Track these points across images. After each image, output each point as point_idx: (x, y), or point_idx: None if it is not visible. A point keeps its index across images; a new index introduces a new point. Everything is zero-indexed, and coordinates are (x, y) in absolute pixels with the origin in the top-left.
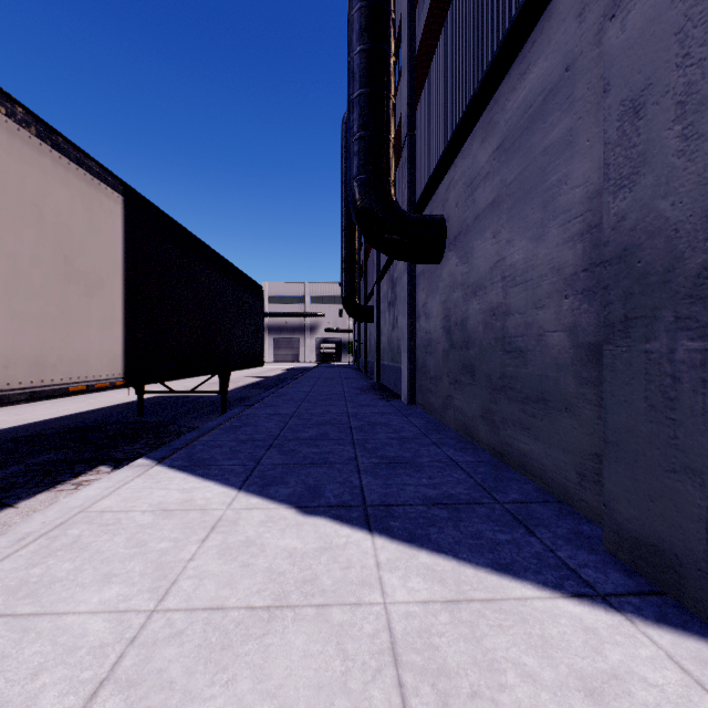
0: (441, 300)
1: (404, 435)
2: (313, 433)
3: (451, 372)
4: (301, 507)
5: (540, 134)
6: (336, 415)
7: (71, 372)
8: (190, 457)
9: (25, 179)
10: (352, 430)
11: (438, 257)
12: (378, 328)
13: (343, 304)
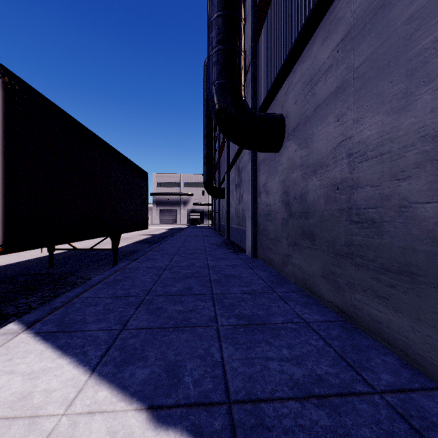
0: (280, 180)
1: (254, 288)
2: (180, 287)
3: (290, 236)
4: (154, 407)
5: (403, 3)
6: (199, 268)
7: None
8: (62, 319)
9: None
10: (211, 284)
11: (278, 146)
12: (228, 202)
13: (204, 186)
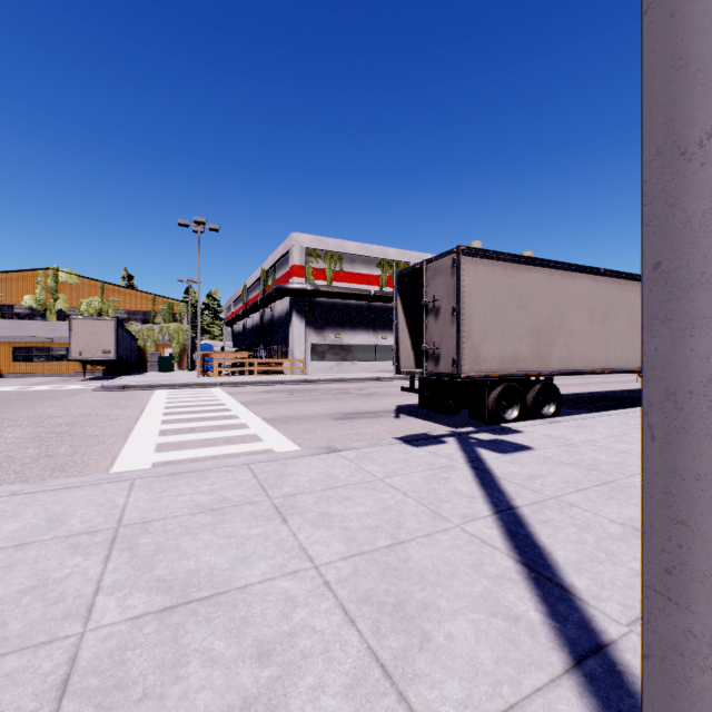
0: None
1: None
2: None
3: None
4: None
5: None
6: None
7: (634, 364)
8: None
9: (622, 297)
10: None
11: None
12: None
13: None
